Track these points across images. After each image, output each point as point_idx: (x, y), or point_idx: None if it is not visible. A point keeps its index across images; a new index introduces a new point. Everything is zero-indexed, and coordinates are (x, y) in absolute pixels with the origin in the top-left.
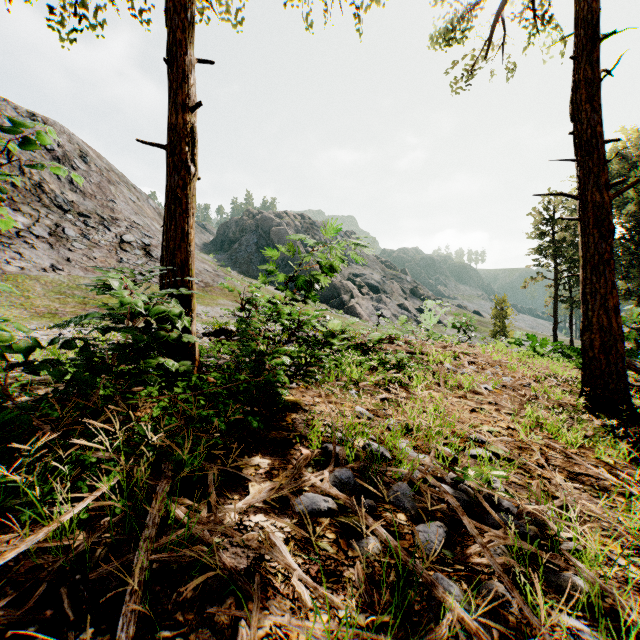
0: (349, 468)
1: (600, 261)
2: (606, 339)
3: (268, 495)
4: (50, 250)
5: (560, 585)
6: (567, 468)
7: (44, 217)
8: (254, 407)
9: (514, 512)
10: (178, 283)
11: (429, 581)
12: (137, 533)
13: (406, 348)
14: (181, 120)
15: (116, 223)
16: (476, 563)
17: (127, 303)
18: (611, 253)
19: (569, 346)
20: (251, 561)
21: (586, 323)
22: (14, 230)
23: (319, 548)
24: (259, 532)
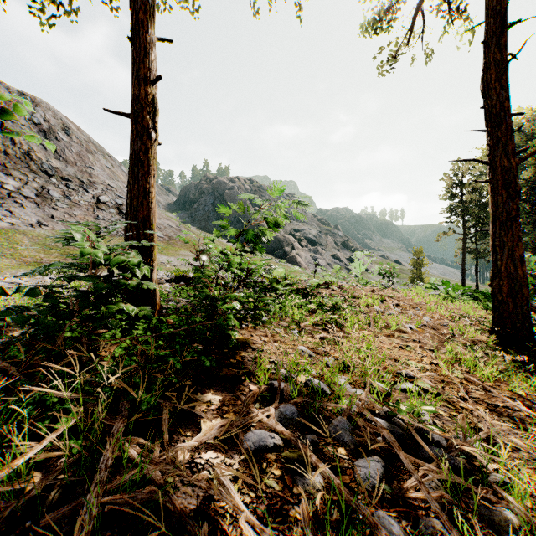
0: (293, 403)
1: (508, 218)
2: (513, 285)
3: (218, 432)
4: (37, 209)
5: (492, 519)
6: (486, 400)
7: (32, 181)
8: (208, 346)
9: (444, 445)
10: (141, 236)
11: (372, 522)
12: (92, 473)
13: (340, 292)
14: (143, 92)
15: (93, 186)
16: (413, 497)
17: (87, 254)
18: (517, 211)
19: (475, 290)
20: (201, 501)
21: (495, 271)
22: (6, 191)
23: (266, 485)
24: (209, 470)
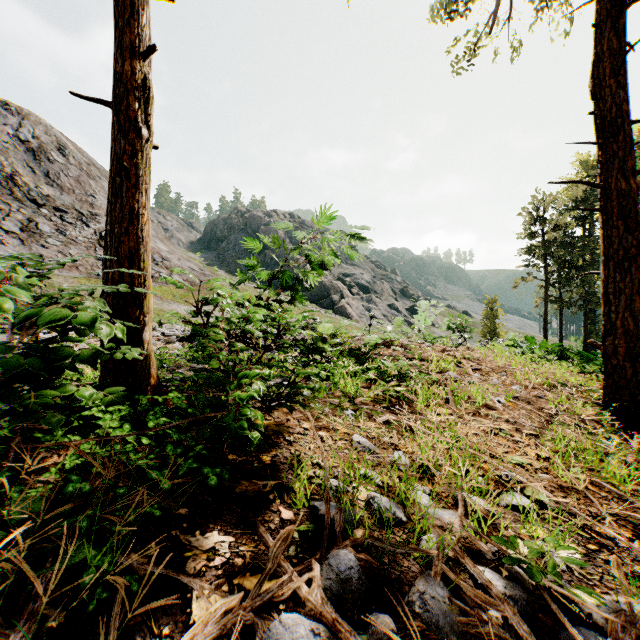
0: (350, 546)
1: (624, 257)
2: (632, 345)
3: (219, 627)
4: (21, 246)
5: None
6: (628, 518)
7: (16, 211)
8: None
9: (600, 621)
10: (125, 278)
11: None
12: None
13: (403, 353)
14: (129, 68)
15: (95, 219)
16: None
17: None
18: (637, 248)
19: (561, 347)
20: None
21: (608, 327)
22: None
23: None
24: None
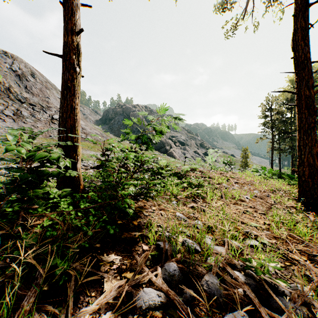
0: (174, 261)
1: (308, 128)
2: (312, 170)
3: (116, 293)
4: (13, 122)
5: None
6: (306, 251)
7: (11, 105)
8: None
9: (288, 294)
10: (68, 138)
11: None
12: None
13: (201, 174)
14: (70, 39)
15: (49, 109)
16: None
17: (11, 150)
18: (314, 123)
19: (279, 172)
20: None
21: (300, 162)
22: None
23: None
24: None
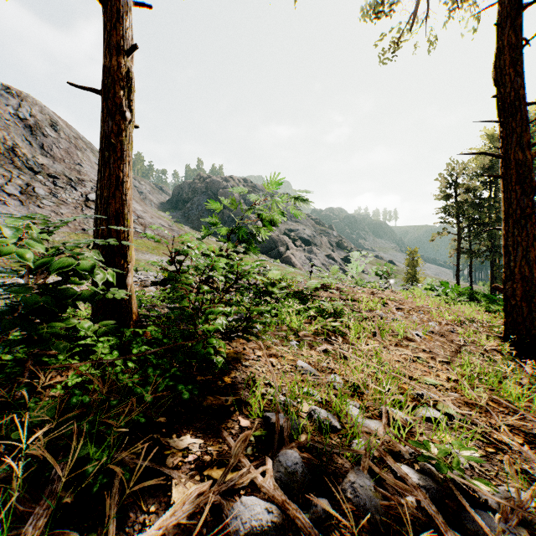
0: (295, 447)
1: (521, 215)
2: (527, 288)
3: (194, 506)
4: (21, 206)
5: None
6: (520, 428)
7: (16, 177)
8: None
9: (494, 506)
10: (112, 233)
11: None
12: None
13: (338, 295)
14: (116, 63)
15: (82, 184)
16: None
17: (8, 255)
18: (532, 208)
19: (471, 290)
20: None
21: (508, 273)
22: None
23: None
24: None
